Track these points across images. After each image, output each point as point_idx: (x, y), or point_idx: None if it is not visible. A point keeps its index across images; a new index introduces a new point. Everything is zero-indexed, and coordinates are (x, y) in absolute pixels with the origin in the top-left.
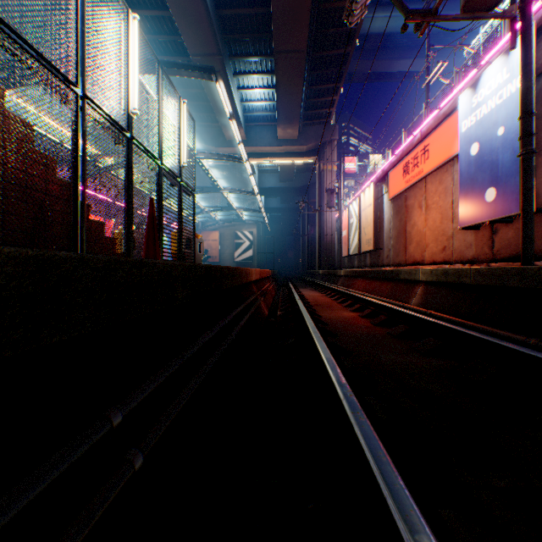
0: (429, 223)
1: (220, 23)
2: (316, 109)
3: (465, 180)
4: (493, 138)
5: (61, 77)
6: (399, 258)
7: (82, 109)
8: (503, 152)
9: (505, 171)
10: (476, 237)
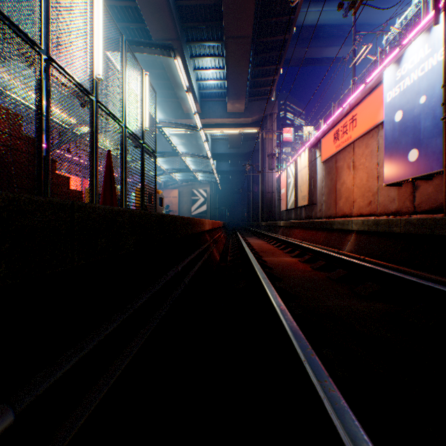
0: (357, 181)
1: (179, 12)
2: (259, 87)
3: (390, 143)
4: (415, 106)
5: (25, 38)
6: (330, 212)
7: (46, 70)
8: (425, 117)
9: (426, 134)
10: (399, 193)
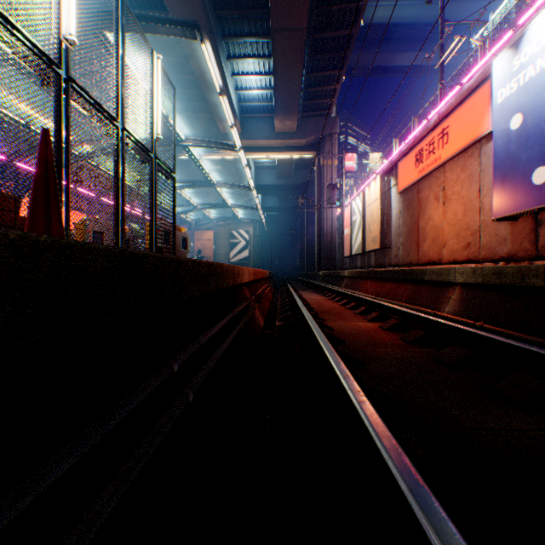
0: (449, 216)
1: None
2: (316, 99)
3: (502, 161)
4: (544, 104)
5: None
6: (410, 257)
7: None
8: None
9: None
10: (512, 230)
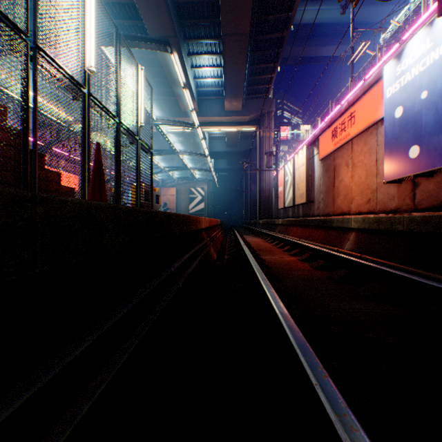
0: (355, 178)
1: (176, 9)
2: (257, 85)
3: (389, 140)
4: (416, 101)
5: (10, 24)
6: (328, 209)
7: (34, 59)
8: (426, 113)
9: (428, 130)
10: (398, 190)
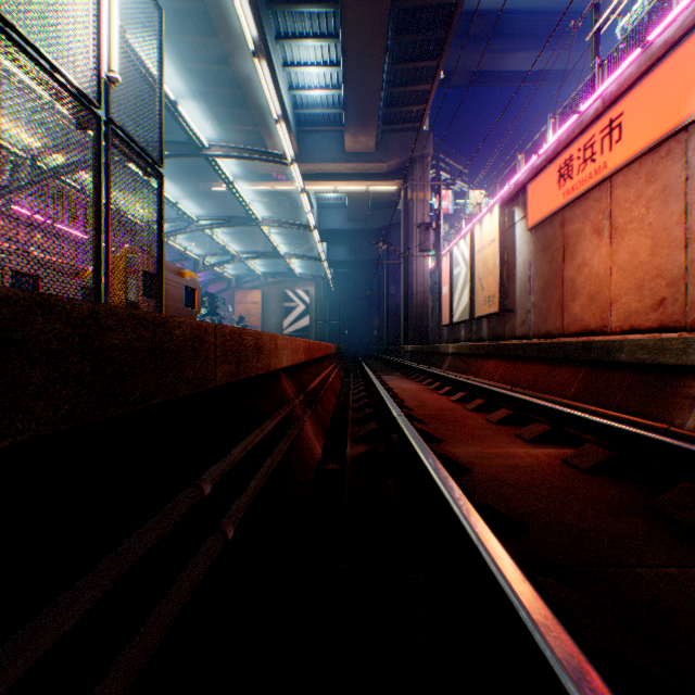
0: (622, 258)
1: None
2: (402, 106)
3: None
4: None
5: None
6: (548, 325)
7: None
8: None
9: None
10: None
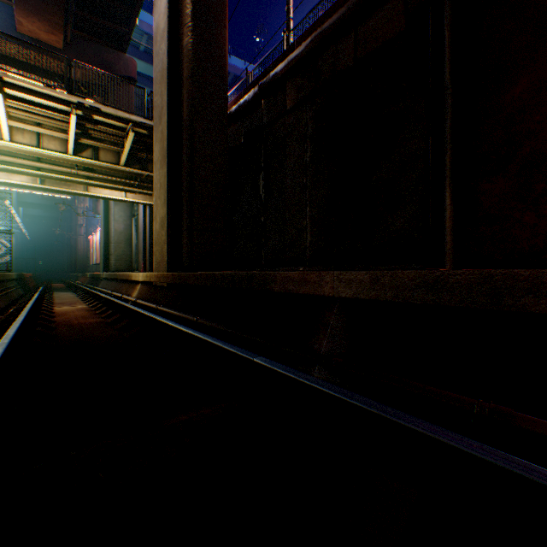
0: None
1: None
2: None
3: None
4: None
5: None
6: None
7: None
8: None
9: None
10: None
